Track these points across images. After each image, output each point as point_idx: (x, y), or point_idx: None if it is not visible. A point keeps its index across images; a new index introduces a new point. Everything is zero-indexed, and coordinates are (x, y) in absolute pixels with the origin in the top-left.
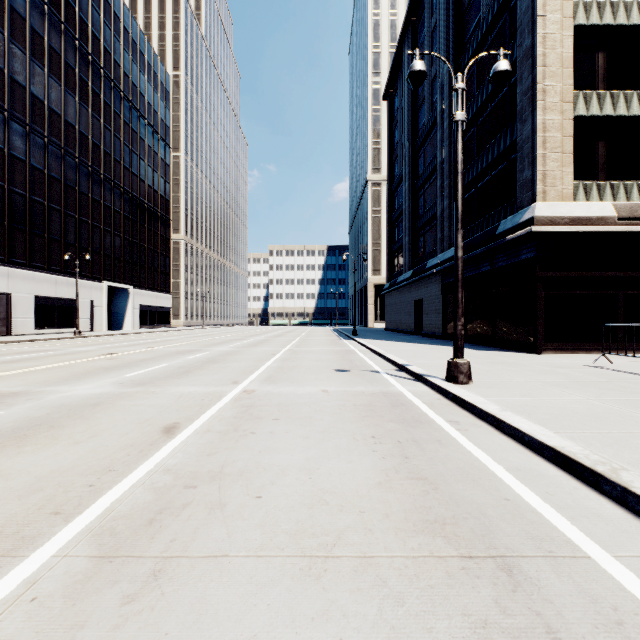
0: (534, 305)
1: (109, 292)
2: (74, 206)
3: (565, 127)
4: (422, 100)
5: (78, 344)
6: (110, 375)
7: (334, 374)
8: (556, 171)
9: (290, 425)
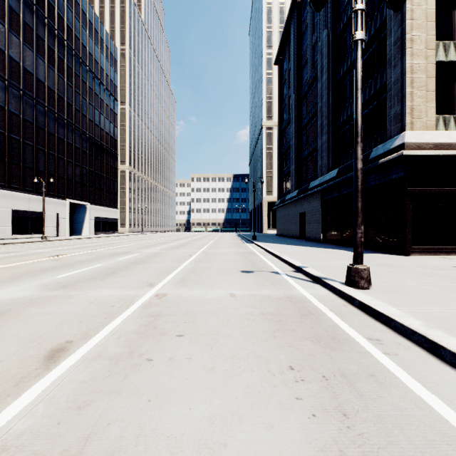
0: (403, 216)
1: (71, 207)
2: (43, 142)
3: (429, 70)
4: (305, 61)
5: (39, 247)
6: (43, 276)
7: (240, 275)
8: (421, 106)
9: (194, 346)
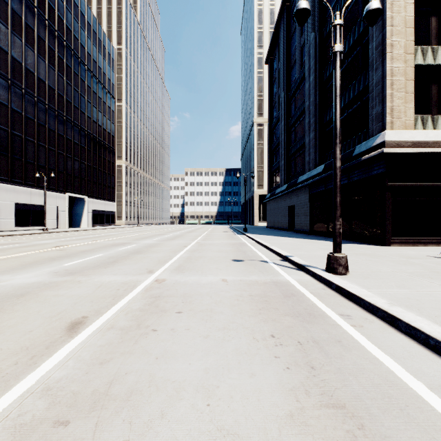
0: (384, 209)
1: (70, 200)
2: (44, 139)
3: (407, 73)
4: (294, 62)
5: (42, 238)
6: (51, 264)
7: (231, 264)
8: (401, 106)
9: (191, 320)
